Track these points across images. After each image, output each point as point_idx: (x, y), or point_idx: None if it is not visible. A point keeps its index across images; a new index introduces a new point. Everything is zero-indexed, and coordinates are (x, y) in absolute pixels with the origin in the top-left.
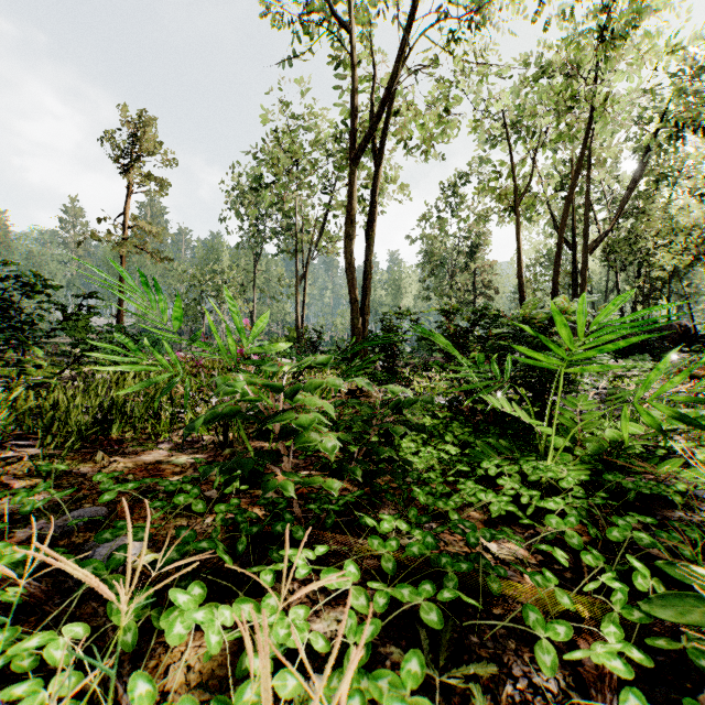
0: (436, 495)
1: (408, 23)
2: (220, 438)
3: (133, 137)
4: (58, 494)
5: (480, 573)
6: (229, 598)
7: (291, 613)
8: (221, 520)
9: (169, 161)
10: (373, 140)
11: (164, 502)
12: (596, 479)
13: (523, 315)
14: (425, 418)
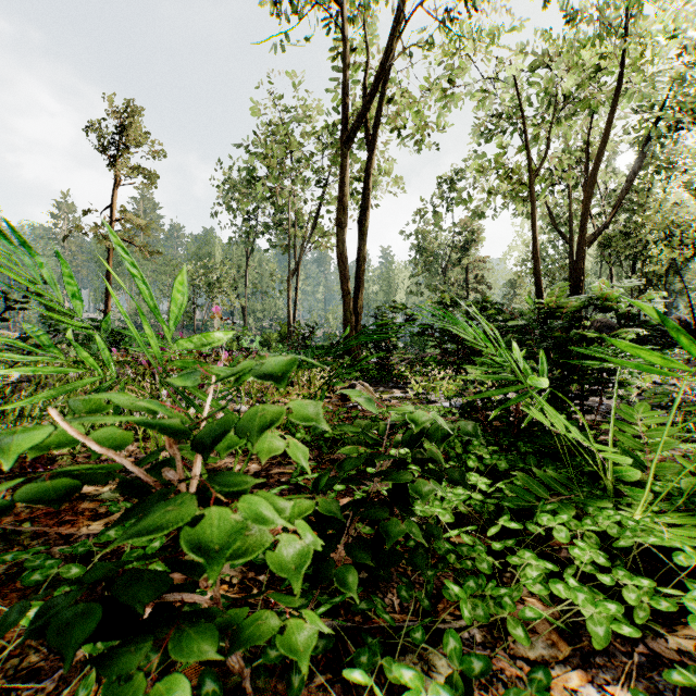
0: (489, 598)
1: None
2: None
3: (121, 127)
4: None
5: None
6: None
7: None
8: None
9: (157, 153)
10: (367, 125)
11: None
12: None
13: (548, 304)
14: None
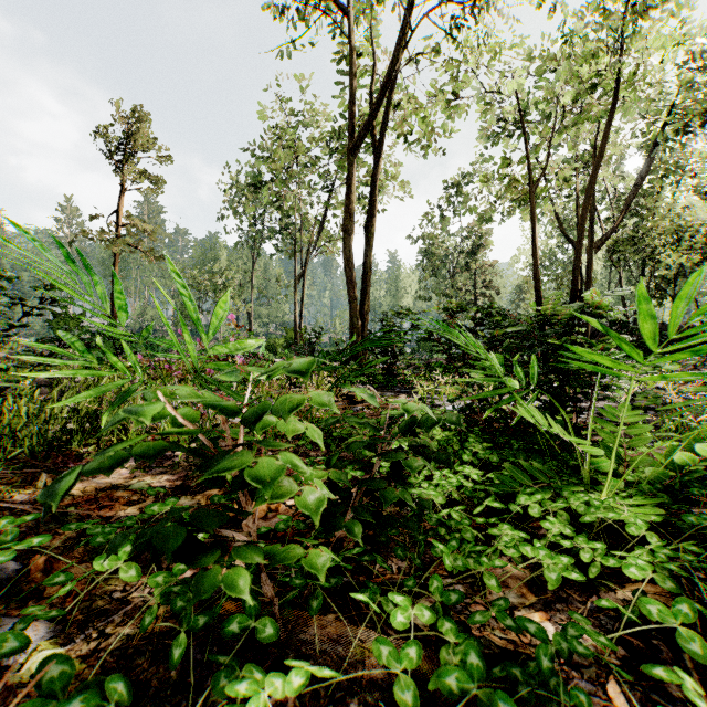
0: (467, 553)
1: (410, 4)
2: None
3: (127, 132)
4: None
5: None
6: None
7: None
8: (161, 594)
9: (163, 157)
10: (373, 132)
11: (70, 575)
12: (667, 518)
13: (544, 311)
14: (435, 429)
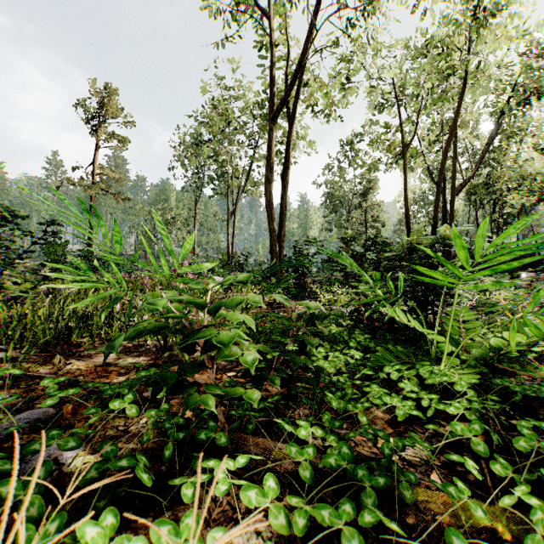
0: (347, 399)
1: (315, 11)
2: (162, 343)
3: (100, 103)
4: (1, 401)
5: (396, 485)
6: (154, 506)
7: (209, 537)
8: (152, 424)
9: (128, 122)
10: (288, 105)
11: (98, 409)
12: (484, 382)
13: (411, 241)
14: (332, 325)
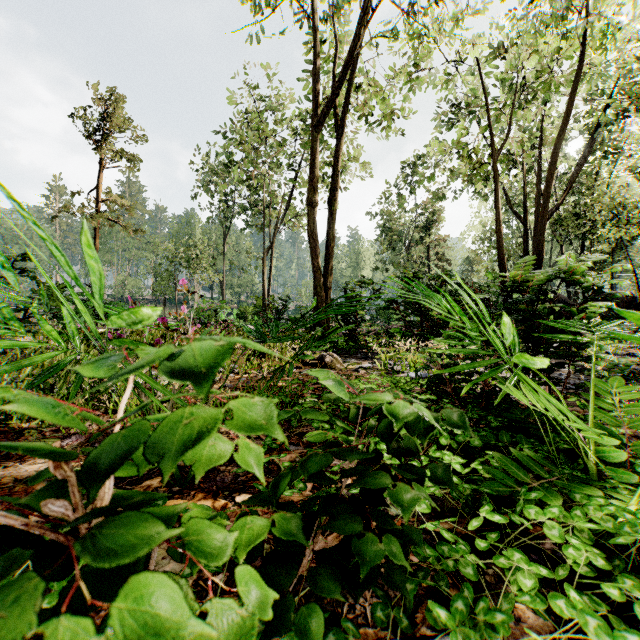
0: (483, 626)
1: None
2: None
3: (107, 115)
4: None
5: None
6: None
7: None
8: None
9: (141, 138)
10: (336, 111)
11: None
12: None
13: (513, 278)
14: None
